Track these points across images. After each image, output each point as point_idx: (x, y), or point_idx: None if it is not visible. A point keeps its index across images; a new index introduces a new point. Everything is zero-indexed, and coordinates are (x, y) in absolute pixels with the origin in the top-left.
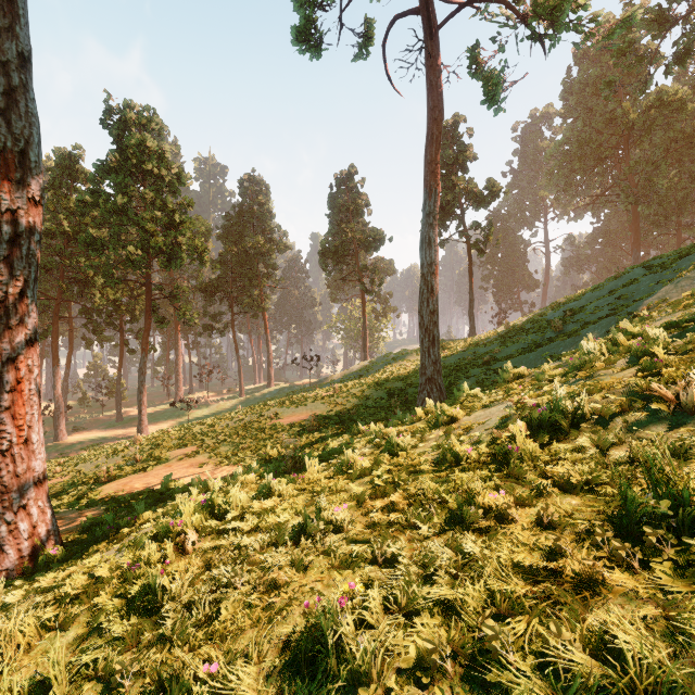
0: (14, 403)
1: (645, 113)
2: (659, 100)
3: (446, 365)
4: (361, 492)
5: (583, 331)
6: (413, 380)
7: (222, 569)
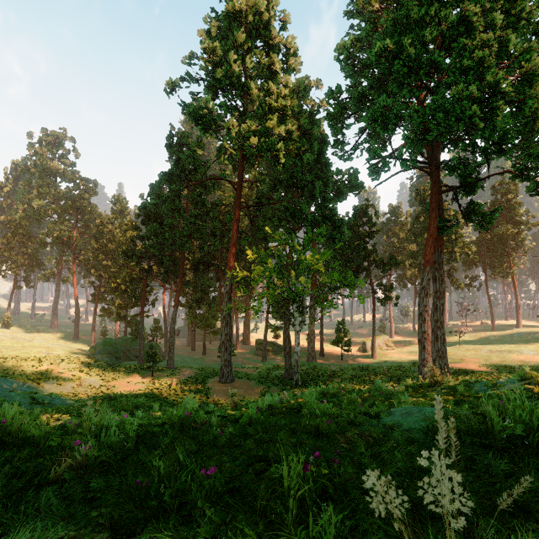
0: (443, 342)
1: None
2: None
3: None
4: None
5: None
6: None
7: (499, 378)
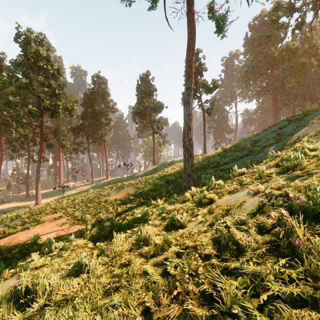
0: None
1: (281, 53)
2: (287, 48)
3: (195, 167)
4: (154, 287)
5: (264, 150)
6: (178, 175)
7: None
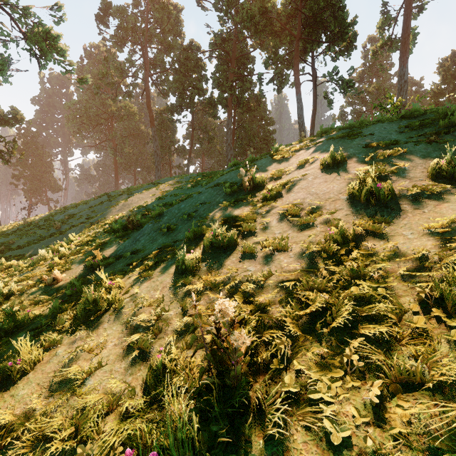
0: None
1: (120, 110)
2: (125, 107)
3: None
4: None
5: (69, 231)
6: None
7: None
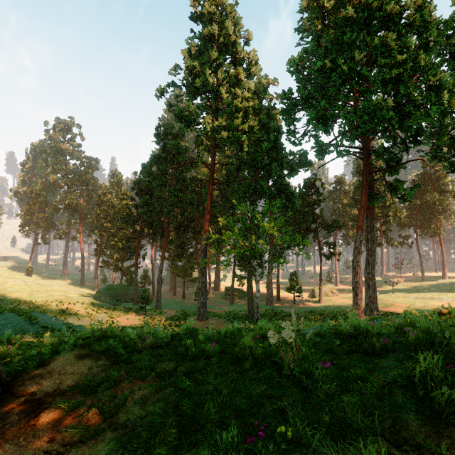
0: (374, 290)
1: None
2: None
3: None
4: None
5: None
6: None
7: None
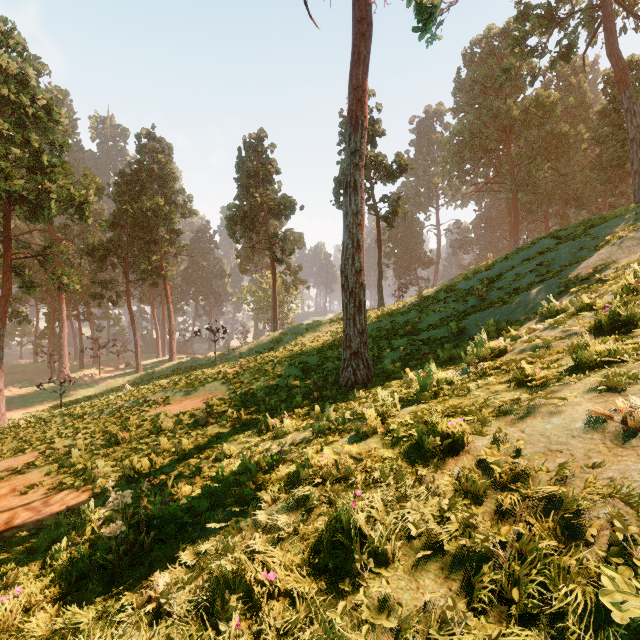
0: None
1: (525, 112)
2: (536, 101)
3: None
4: None
5: (520, 297)
6: (330, 353)
7: None
